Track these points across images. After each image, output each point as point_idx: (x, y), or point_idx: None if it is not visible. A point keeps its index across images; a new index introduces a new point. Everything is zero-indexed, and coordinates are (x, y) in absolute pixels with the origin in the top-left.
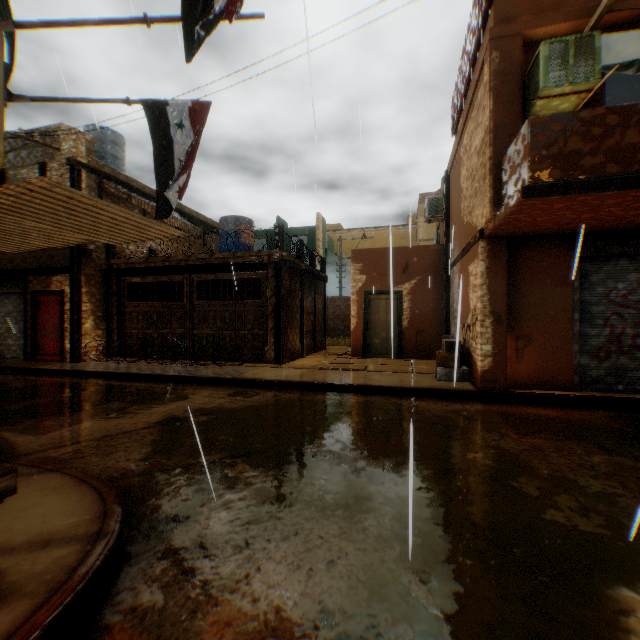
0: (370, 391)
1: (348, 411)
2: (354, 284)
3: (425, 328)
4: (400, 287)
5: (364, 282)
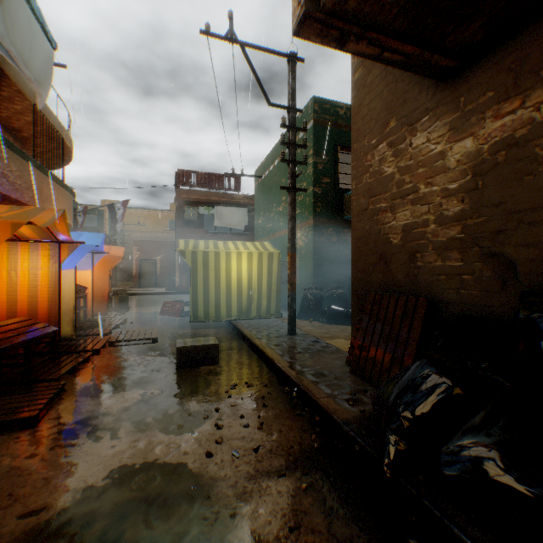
0: (142, 294)
1: (135, 297)
2: (134, 255)
3: (167, 275)
4: (156, 258)
5: (139, 255)
